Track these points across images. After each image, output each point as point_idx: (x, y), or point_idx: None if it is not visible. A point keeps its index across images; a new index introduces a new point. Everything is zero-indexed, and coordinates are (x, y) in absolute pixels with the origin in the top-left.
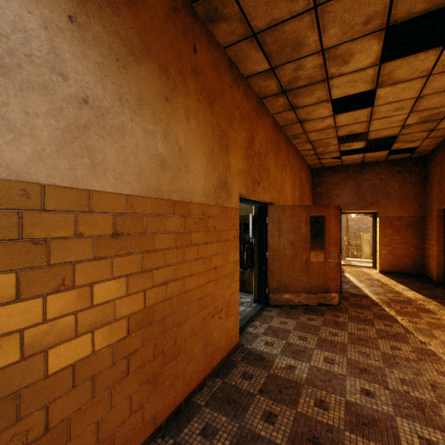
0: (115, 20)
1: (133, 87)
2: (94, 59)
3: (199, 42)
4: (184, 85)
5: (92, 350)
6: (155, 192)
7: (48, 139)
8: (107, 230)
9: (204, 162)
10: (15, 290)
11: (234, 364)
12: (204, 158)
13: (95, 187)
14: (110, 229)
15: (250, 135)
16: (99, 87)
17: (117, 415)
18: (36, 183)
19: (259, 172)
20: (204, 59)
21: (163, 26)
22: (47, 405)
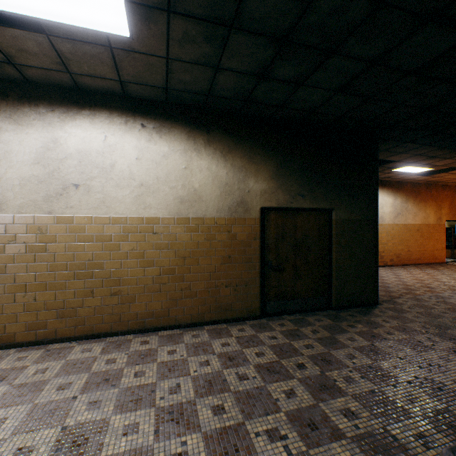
0: (417, 199)
1: (419, 207)
2: (415, 207)
3: (431, 189)
4: (428, 201)
5: (414, 245)
6: (422, 223)
7: (411, 219)
8: (416, 229)
9: (432, 215)
10: (409, 235)
11: (442, 264)
12: (432, 214)
13: (415, 223)
14: (416, 229)
15: (451, 201)
16: (415, 210)
17: (417, 256)
18: (410, 224)
19: (455, 211)
20: (433, 192)
21: (424, 193)
22: (411, 248)
